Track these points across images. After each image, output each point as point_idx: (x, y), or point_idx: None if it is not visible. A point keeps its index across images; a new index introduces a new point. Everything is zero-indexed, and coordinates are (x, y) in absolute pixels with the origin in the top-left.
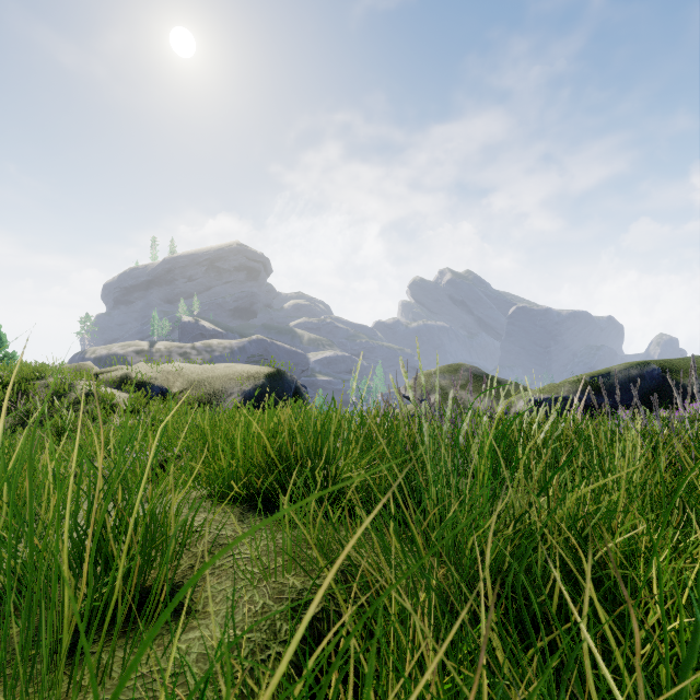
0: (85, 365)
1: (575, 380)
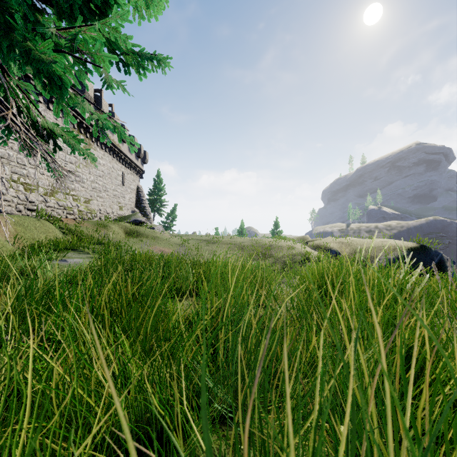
0: (305, 237)
1: None
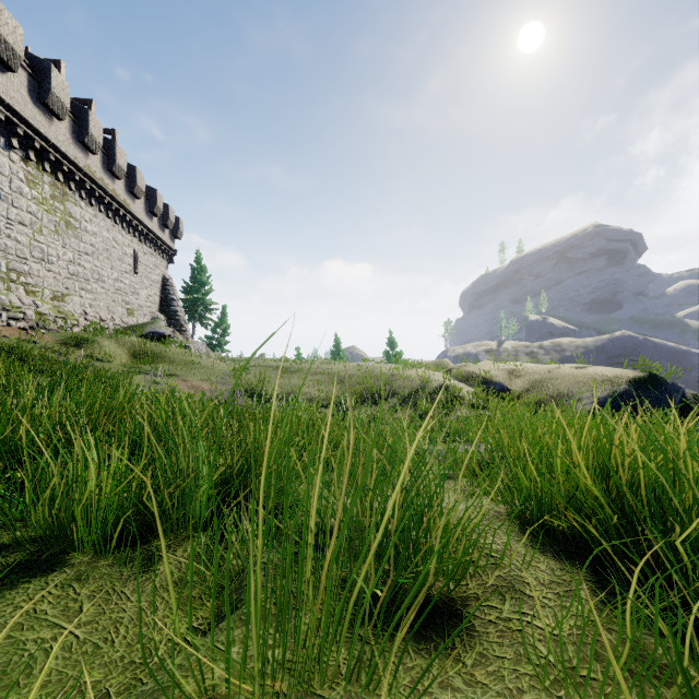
0: (444, 362)
1: None
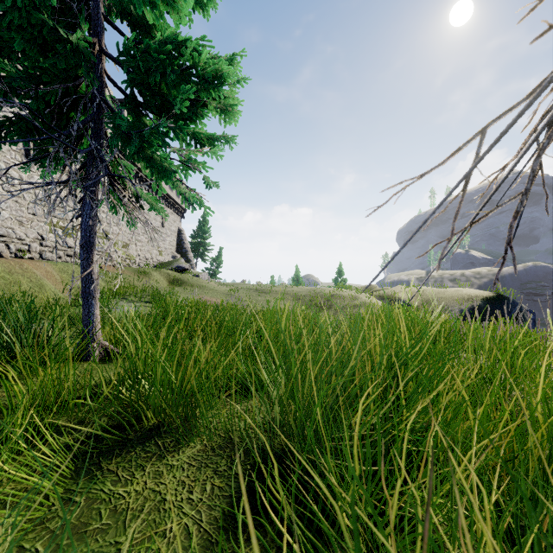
0: (372, 286)
1: None
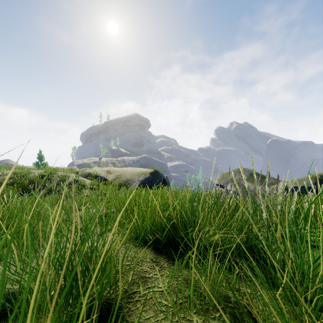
0: (73, 168)
1: (311, 177)
